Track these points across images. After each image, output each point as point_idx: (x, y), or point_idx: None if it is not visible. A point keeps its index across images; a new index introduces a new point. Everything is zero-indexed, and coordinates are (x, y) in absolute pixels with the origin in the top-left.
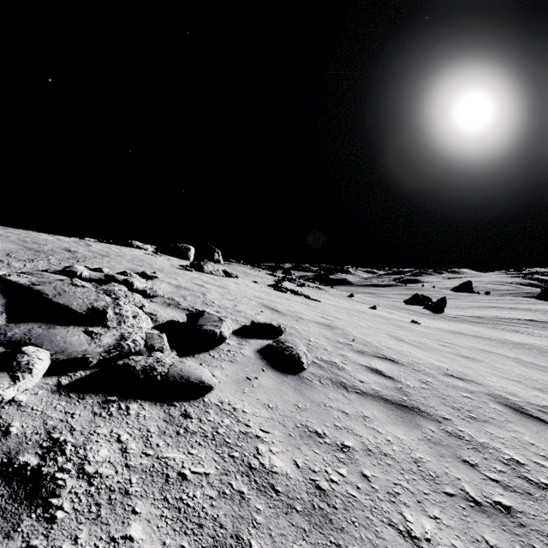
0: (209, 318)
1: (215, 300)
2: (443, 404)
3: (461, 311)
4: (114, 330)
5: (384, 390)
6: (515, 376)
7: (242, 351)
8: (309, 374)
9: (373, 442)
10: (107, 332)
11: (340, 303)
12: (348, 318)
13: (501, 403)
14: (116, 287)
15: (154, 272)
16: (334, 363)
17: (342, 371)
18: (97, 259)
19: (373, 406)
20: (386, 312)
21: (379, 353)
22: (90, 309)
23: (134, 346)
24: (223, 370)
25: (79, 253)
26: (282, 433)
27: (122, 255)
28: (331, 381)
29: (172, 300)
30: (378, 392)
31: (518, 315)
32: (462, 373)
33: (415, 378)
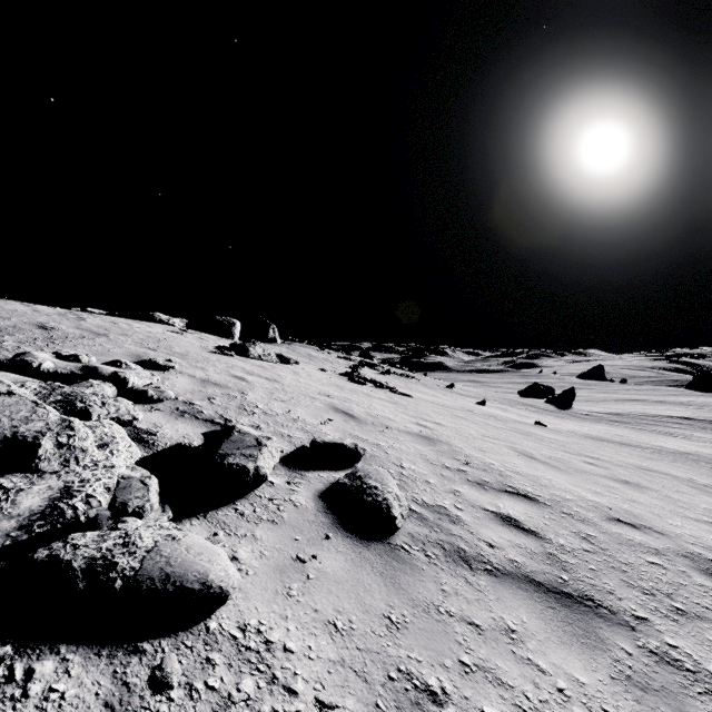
0: (239, 442)
1: (259, 401)
2: (625, 584)
3: (593, 405)
4: (52, 477)
5: (529, 560)
6: (702, 513)
7: (294, 497)
8: (406, 538)
9: (536, 700)
10: (35, 484)
11: (437, 397)
12: (452, 422)
13: (708, 573)
14: (95, 387)
15: (169, 360)
16: (443, 509)
17: (456, 524)
18: (85, 339)
19: (518, 600)
20: (498, 408)
21: (507, 484)
22: (7, 439)
23: (85, 509)
24: (257, 543)
25: (59, 330)
26: (362, 704)
27: (128, 333)
28: (443, 549)
29: (190, 404)
30: (520, 567)
31: (668, 411)
32: (632, 514)
33: (570, 530)
